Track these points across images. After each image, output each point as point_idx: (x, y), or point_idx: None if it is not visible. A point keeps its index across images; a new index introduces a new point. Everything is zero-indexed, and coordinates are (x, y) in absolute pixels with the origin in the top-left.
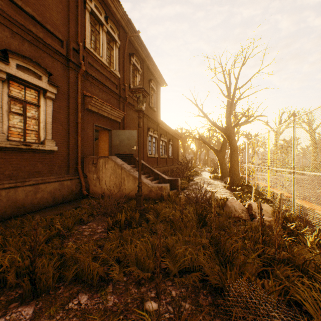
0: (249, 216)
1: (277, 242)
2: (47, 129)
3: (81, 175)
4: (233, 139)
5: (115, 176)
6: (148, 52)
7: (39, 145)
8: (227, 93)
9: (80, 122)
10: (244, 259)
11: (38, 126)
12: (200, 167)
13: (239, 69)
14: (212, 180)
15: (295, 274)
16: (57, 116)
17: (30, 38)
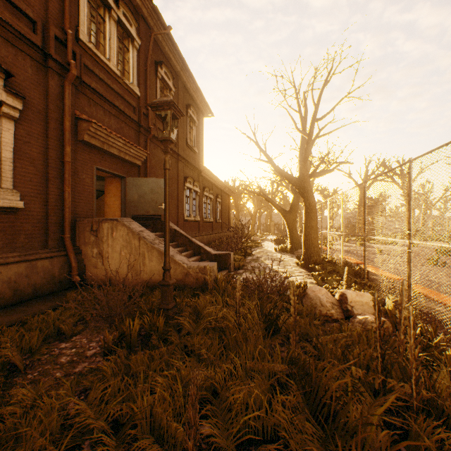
0: (342, 314)
1: (415, 374)
2: (3, 170)
3: (69, 249)
4: (310, 194)
5: (128, 250)
6: (185, 63)
7: None
8: (302, 126)
9: (68, 162)
10: (362, 415)
11: None
12: (260, 234)
13: (321, 91)
14: (279, 254)
15: (450, 436)
16: (24, 149)
17: None
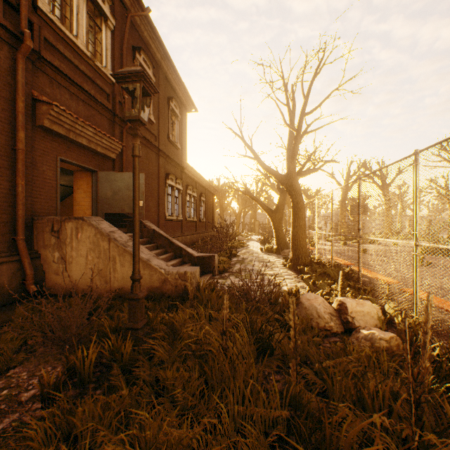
0: (341, 326)
1: None
2: None
3: (23, 254)
4: (298, 192)
5: (96, 254)
6: (166, 52)
7: None
8: (290, 121)
9: (22, 150)
10: None
11: None
12: (245, 234)
13: (311, 82)
14: (265, 255)
15: None
16: None
17: None
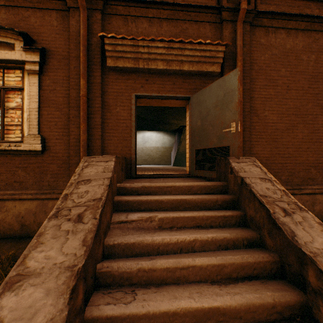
0: None
1: None
2: (31, 119)
3: None
4: None
5: None
6: None
7: (12, 144)
8: None
9: (82, 96)
10: None
11: (22, 117)
12: None
13: None
14: None
15: None
16: (51, 97)
17: (5, 0)
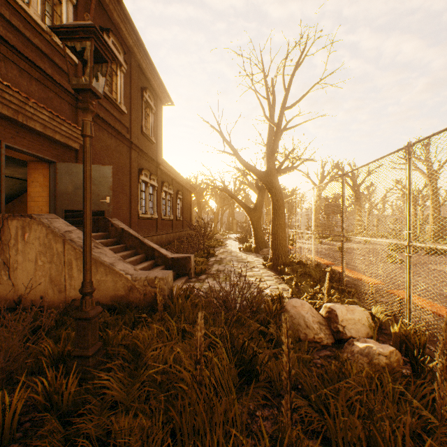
0: (331, 336)
1: None
2: None
3: None
4: (278, 190)
5: (48, 258)
6: (139, 37)
7: None
8: (270, 115)
9: None
10: None
11: None
12: (223, 233)
13: (292, 74)
14: (244, 254)
15: None
16: None
17: None
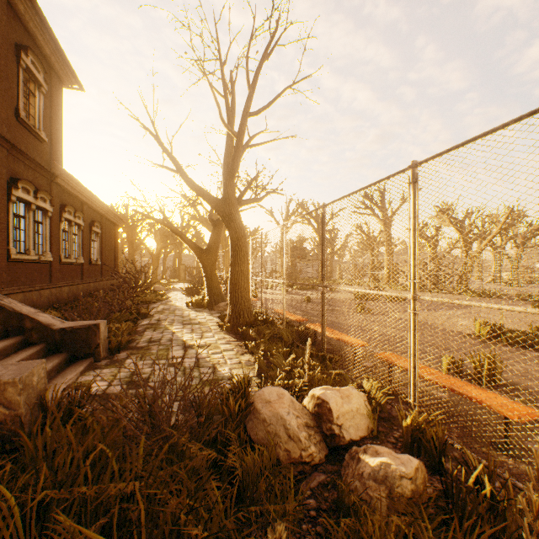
0: (324, 443)
1: None
2: None
3: None
4: (240, 224)
5: None
6: None
7: None
8: (229, 122)
9: None
10: None
11: None
12: (166, 282)
13: (259, 66)
14: (193, 312)
15: None
16: None
17: None
